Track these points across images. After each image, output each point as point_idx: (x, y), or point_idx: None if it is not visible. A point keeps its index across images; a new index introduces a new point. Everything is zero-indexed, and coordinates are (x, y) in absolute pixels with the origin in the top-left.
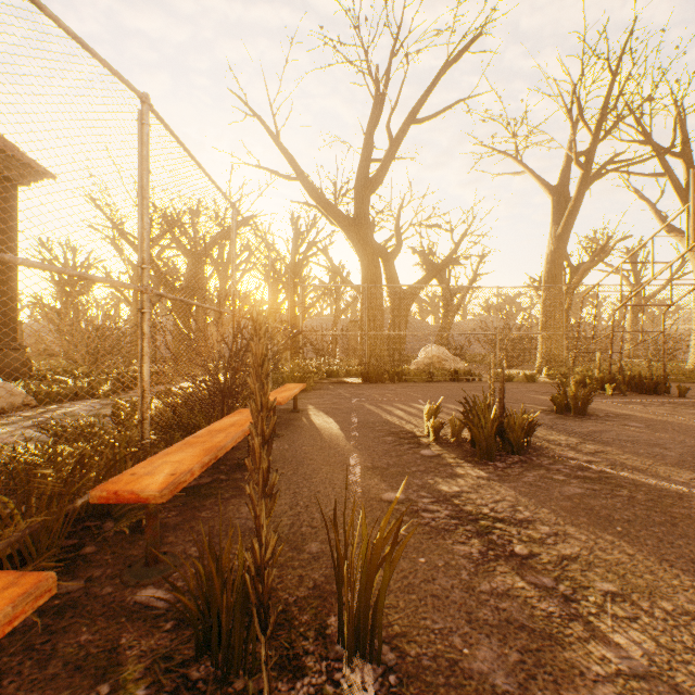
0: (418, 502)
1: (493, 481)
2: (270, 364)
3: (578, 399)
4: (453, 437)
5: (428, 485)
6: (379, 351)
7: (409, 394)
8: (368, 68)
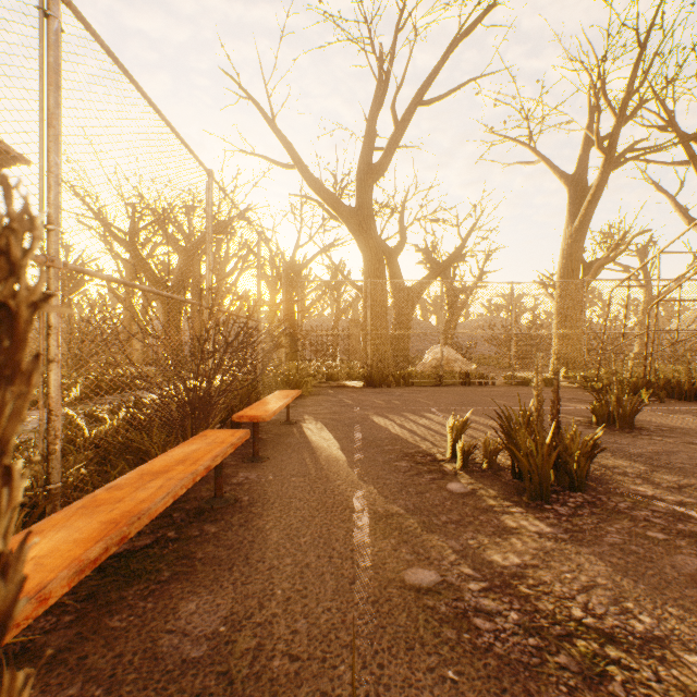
0: (463, 590)
1: (564, 543)
2: (1, 417)
3: (624, 409)
4: (485, 462)
5: (471, 552)
6: (383, 352)
7: (419, 401)
8: (371, 44)
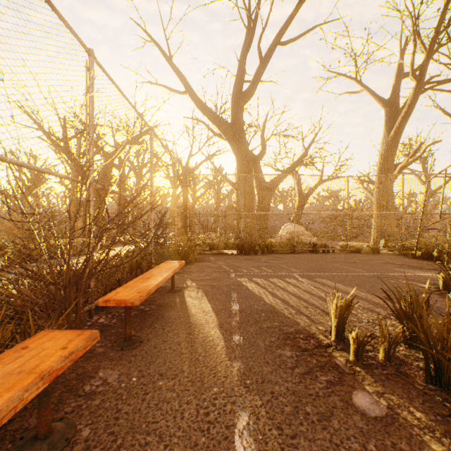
0: None
1: None
2: None
3: None
4: (382, 353)
5: None
6: (252, 228)
7: (282, 267)
8: None
